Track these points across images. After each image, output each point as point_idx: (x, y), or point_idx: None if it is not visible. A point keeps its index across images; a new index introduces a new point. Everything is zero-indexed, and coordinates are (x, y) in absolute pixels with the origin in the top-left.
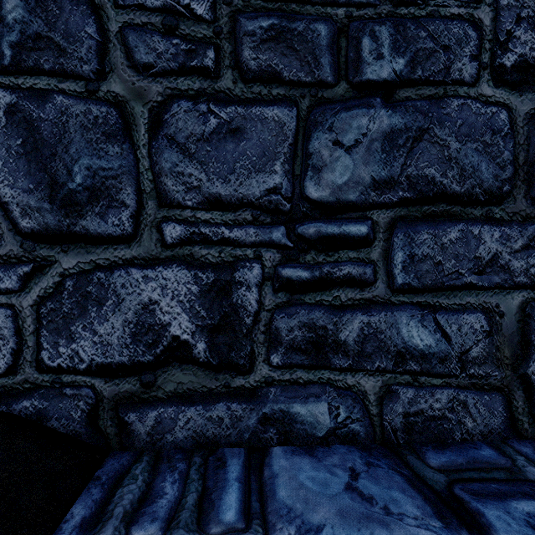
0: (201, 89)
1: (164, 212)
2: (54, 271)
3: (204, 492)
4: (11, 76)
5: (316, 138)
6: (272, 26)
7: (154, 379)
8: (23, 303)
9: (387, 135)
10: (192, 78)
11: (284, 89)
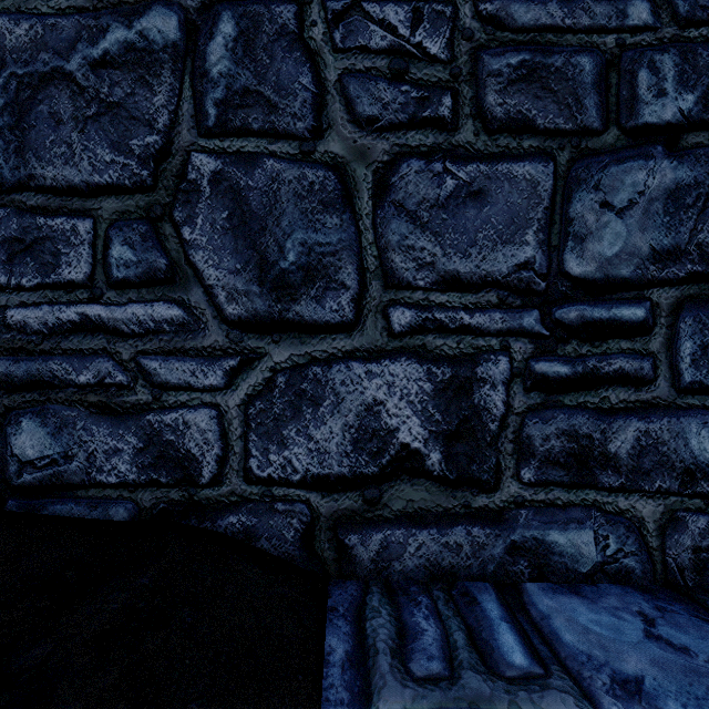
0: (435, 144)
1: (391, 295)
2: (264, 365)
3: (470, 631)
4: (216, 139)
5: (578, 199)
6: (523, 63)
7: (379, 495)
8: (229, 403)
9: (671, 192)
10: (425, 132)
11: (538, 140)
